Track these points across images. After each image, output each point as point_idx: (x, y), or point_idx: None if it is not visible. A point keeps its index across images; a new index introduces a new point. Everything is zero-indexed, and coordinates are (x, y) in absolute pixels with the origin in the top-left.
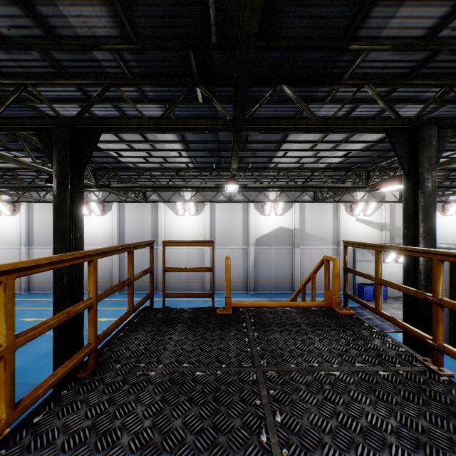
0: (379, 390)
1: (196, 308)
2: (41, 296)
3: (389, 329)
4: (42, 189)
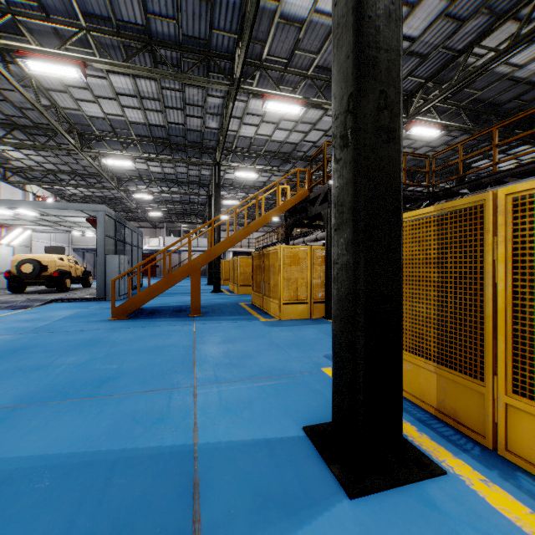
0: None
1: None
2: None
3: None
4: None
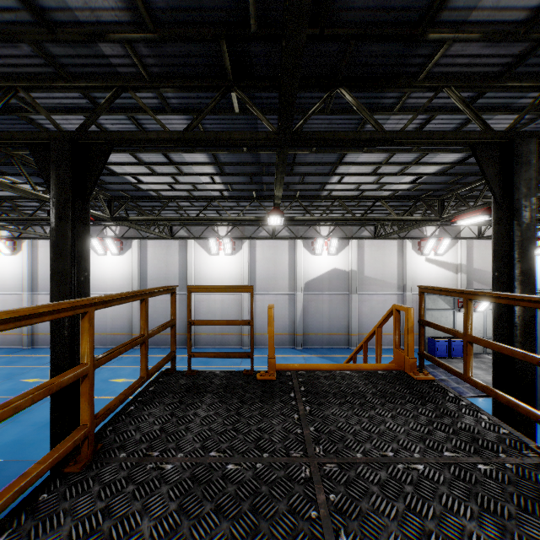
0: (482, 493)
1: (230, 372)
2: (47, 351)
3: (467, 393)
4: (48, 223)
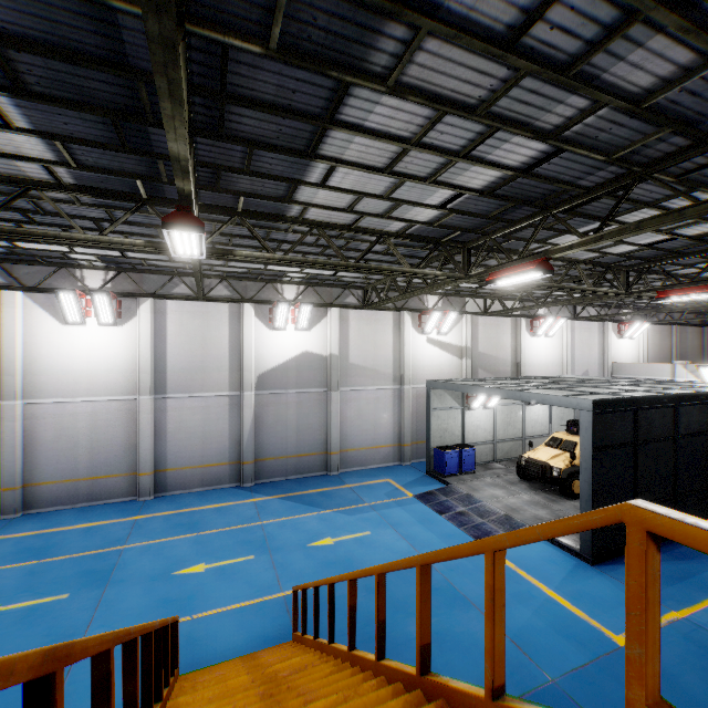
0: None
1: None
2: None
3: (497, 532)
4: None
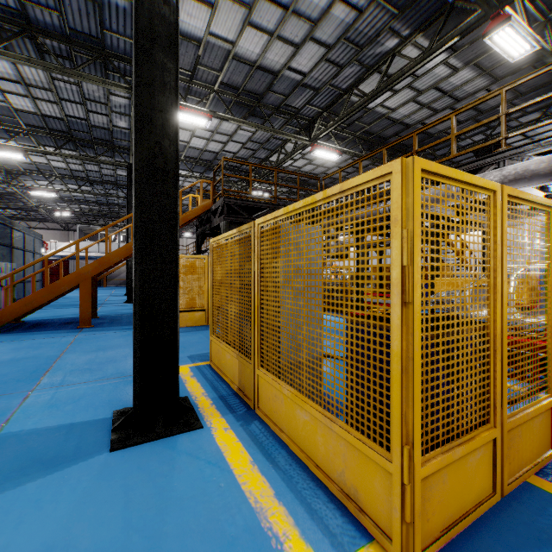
0: None
1: None
2: None
3: None
4: None
